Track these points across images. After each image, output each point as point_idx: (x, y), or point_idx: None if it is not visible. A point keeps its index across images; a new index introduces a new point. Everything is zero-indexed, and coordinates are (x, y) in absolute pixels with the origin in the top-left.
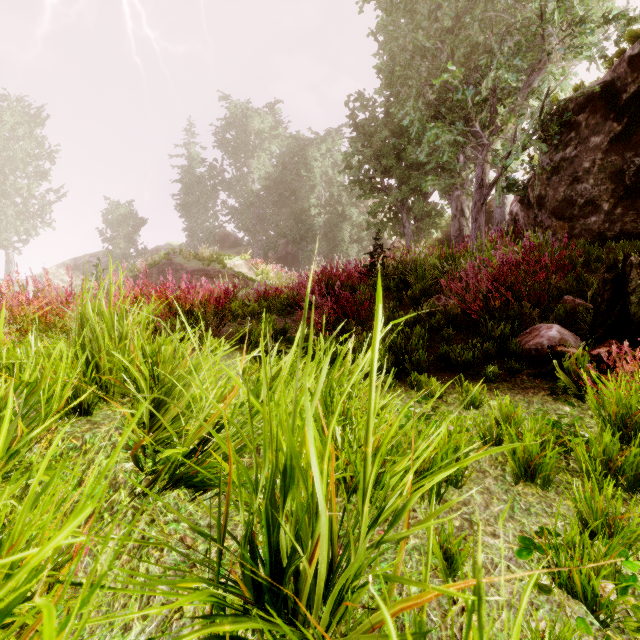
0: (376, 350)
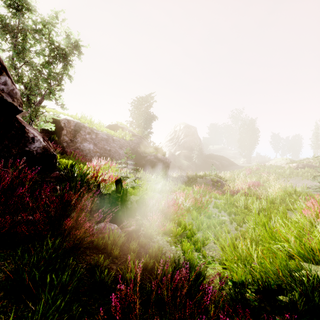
0: (255, 211)
